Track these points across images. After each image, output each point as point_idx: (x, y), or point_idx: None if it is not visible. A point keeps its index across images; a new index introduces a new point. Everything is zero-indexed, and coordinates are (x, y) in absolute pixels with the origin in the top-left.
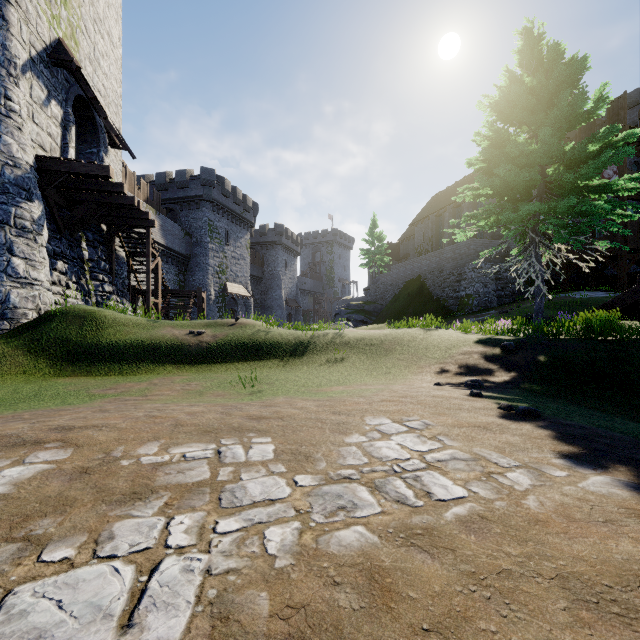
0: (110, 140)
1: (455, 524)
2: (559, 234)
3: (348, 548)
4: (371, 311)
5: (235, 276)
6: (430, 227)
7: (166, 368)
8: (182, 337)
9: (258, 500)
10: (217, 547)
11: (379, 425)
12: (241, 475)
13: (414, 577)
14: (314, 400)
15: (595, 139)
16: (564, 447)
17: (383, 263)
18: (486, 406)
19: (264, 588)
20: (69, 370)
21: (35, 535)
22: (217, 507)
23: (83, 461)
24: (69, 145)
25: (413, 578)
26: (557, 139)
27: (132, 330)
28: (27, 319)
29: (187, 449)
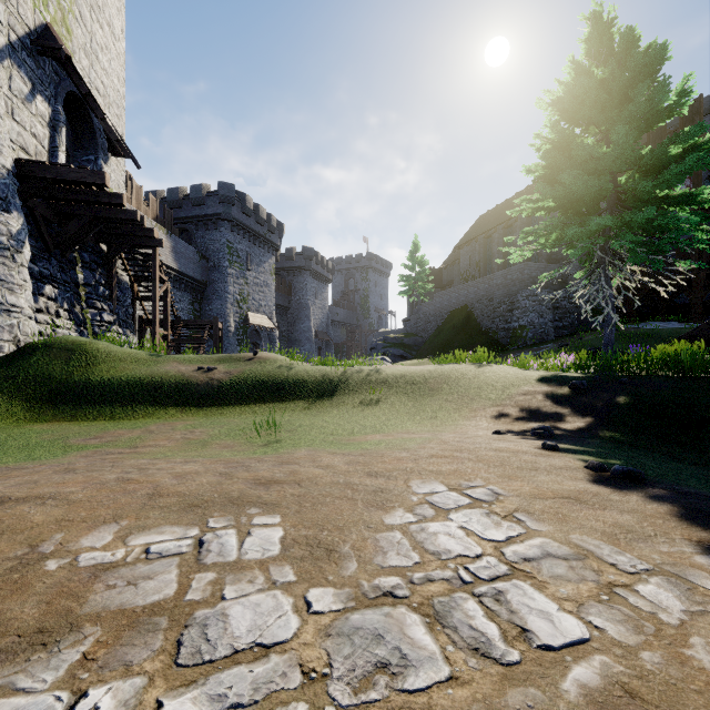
0: (111, 146)
1: None
2: (635, 252)
3: None
4: (411, 345)
5: (258, 305)
6: (477, 250)
7: (168, 411)
8: (189, 374)
9: (242, 646)
10: None
11: (431, 494)
12: (224, 589)
13: None
14: (344, 454)
15: (679, 139)
16: (701, 533)
17: (424, 291)
18: (568, 464)
19: None
20: (49, 414)
21: None
22: (169, 664)
23: None
24: (59, 149)
25: None
26: (633, 140)
27: (130, 366)
28: (2, 353)
29: (155, 537)
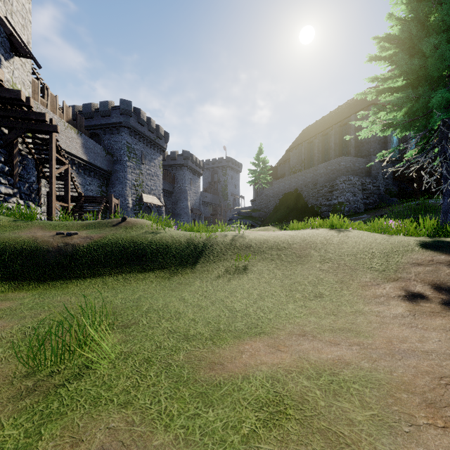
0: (12, 46)
1: None
2: None
3: None
4: (257, 217)
5: (150, 189)
6: (303, 152)
7: None
8: (43, 240)
9: None
10: None
11: None
12: None
13: None
14: None
15: None
16: None
17: (266, 180)
18: None
19: None
20: None
21: None
22: None
23: None
24: None
25: None
26: None
27: None
28: None
29: None
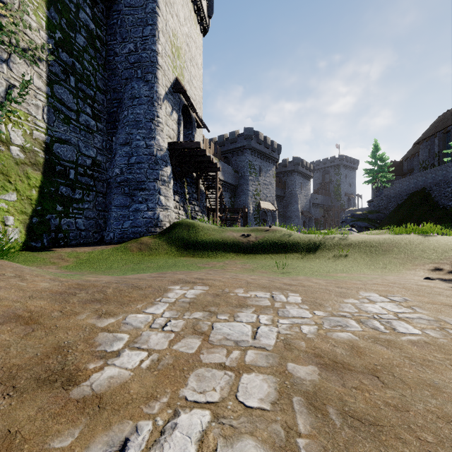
0: (197, 124)
1: (406, 341)
2: None
3: (341, 338)
4: (374, 219)
5: (265, 196)
6: (436, 143)
7: (230, 255)
8: (238, 237)
9: (296, 316)
10: (280, 327)
11: (369, 296)
12: (285, 306)
13: (374, 352)
14: (324, 280)
15: None
16: None
17: (386, 179)
18: None
19: (303, 341)
20: (185, 253)
21: (212, 311)
22: (277, 315)
23: (215, 291)
24: (180, 133)
25: (374, 352)
26: None
27: (212, 233)
28: (166, 227)
29: (256, 293)
